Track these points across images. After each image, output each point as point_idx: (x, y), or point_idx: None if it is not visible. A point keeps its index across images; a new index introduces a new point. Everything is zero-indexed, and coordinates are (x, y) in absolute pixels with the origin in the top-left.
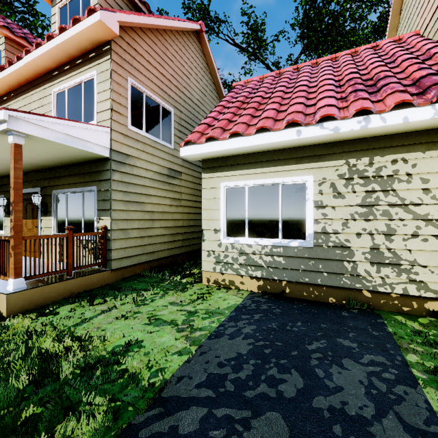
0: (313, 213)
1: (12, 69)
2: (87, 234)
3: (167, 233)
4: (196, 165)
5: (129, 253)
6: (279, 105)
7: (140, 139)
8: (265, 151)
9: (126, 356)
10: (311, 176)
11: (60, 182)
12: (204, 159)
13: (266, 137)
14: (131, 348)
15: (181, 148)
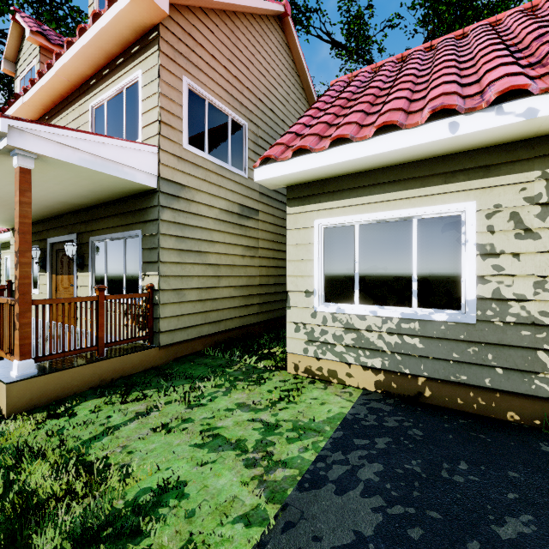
0: (475, 266)
1: (43, 82)
2: (126, 296)
3: (238, 294)
4: (278, 200)
5: (185, 323)
6: (410, 93)
7: (200, 164)
8: (387, 166)
9: (154, 519)
10: (471, 203)
11: (98, 226)
12: (289, 185)
13: (393, 139)
14: (166, 498)
15: (256, 169)
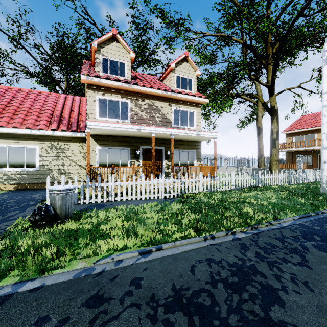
0: (39, 158)
1: None
2: None
3: None
4: None
5: None
6: (25, 116)
7: None
8: (17, 134)
9: None
10: (38, 146)
11: None
12: None
13: (17, 130)
14: None
15: None
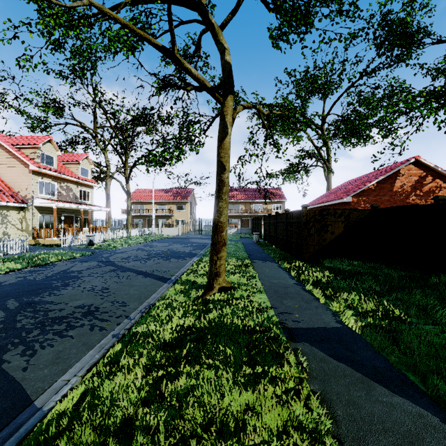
0: None
1: None
2: None
3: None
4: None
5: None
6: None
7: None
8: None
9: None
10: None
11: None
12: None
13: None
14: None
15: None
